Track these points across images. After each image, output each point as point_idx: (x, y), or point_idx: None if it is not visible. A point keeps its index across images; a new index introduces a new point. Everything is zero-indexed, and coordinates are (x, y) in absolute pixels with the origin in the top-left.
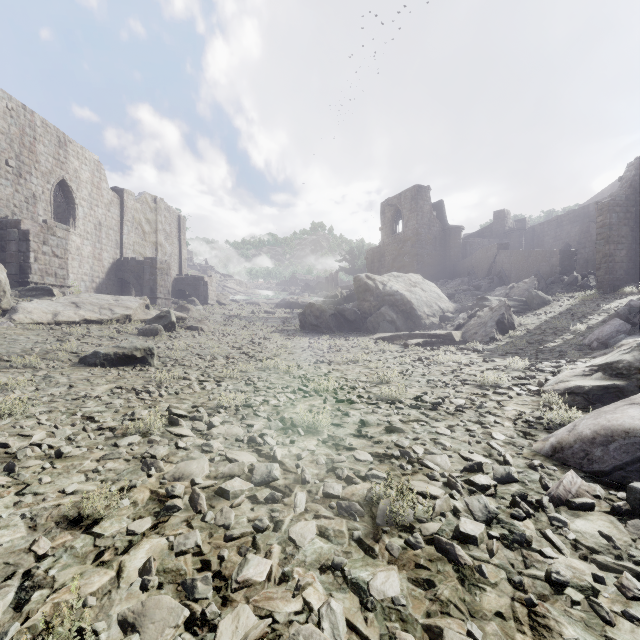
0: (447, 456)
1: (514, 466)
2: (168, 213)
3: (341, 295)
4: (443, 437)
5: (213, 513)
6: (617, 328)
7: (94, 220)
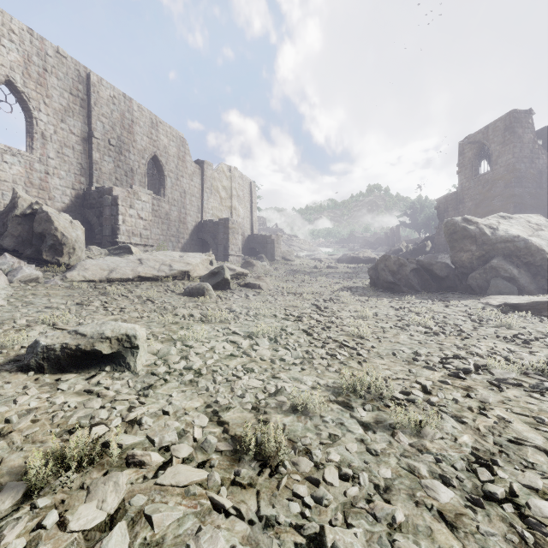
0: None
1: None
2: (241, 180)
3: (406, 248)
4: None
5: None
6: None
7: (180, 189)
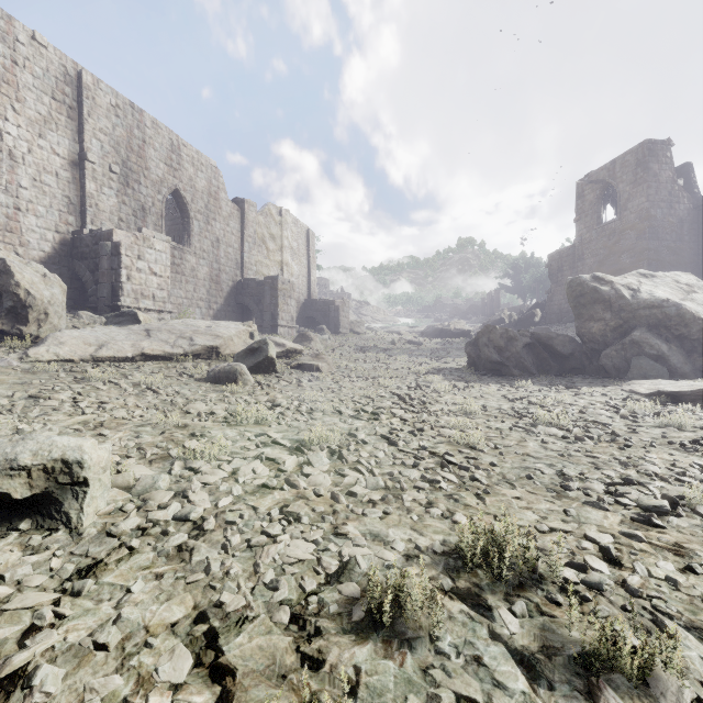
0: None
1: None
2: (295, 227)
3: (510, 318)
4: None
5: None
6: None
7: (211, 236)
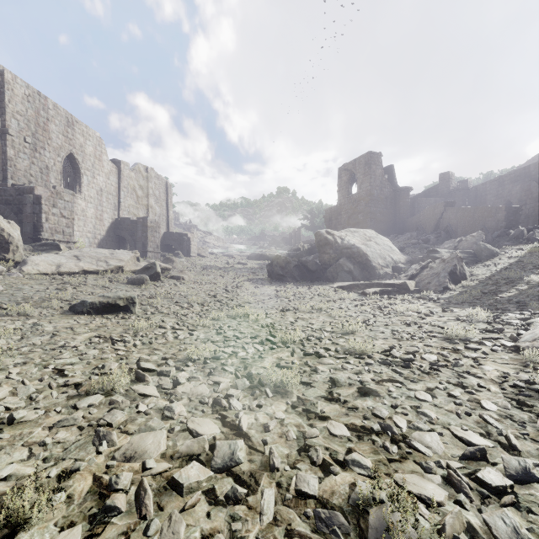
0: (437, 434)
1: (524, 453)
2: (157, 180)
3: (303, 248)
4: (425, 404)
5: (160, 519)
6: None
7: (96, 187)
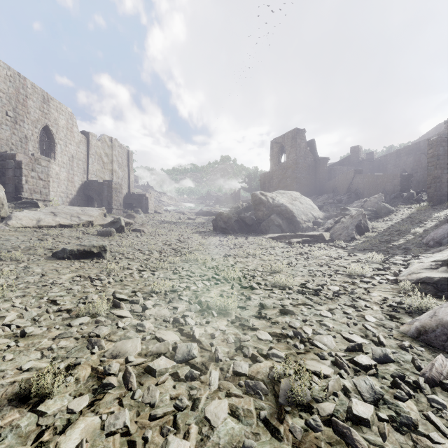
0: (332, 337)
1: (388, 346)
2: (120, 149)
3: (242, 206)
4: (326, 319)
5: (141, 390)
6: (447, 231)
7: (68, 154)
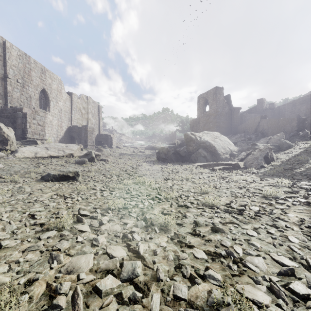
0: (262, 258)
1: None
2: (93, 104)
3: (177, 143)
4: (253, 238)
5: None
6: None
7: (58, 108)
